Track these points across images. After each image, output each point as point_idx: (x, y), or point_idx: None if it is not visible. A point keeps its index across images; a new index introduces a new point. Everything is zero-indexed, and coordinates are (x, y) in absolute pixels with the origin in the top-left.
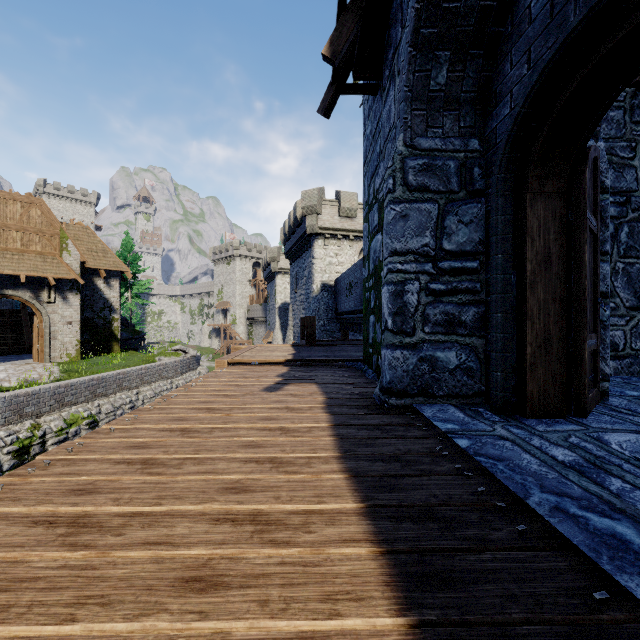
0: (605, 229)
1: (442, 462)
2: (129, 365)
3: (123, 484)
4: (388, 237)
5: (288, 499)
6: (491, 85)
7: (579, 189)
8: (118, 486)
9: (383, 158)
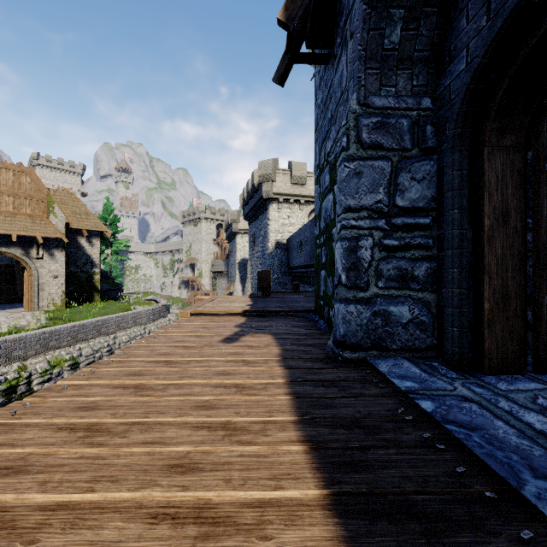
0: None
1: (407, 429)
2: (107, 313)
3: (57, 459)
4: (342, 194)
5: (240, 482)
6: (444, 43)
7: (538, 143)
8: (51, 462)
9: (334, 122)
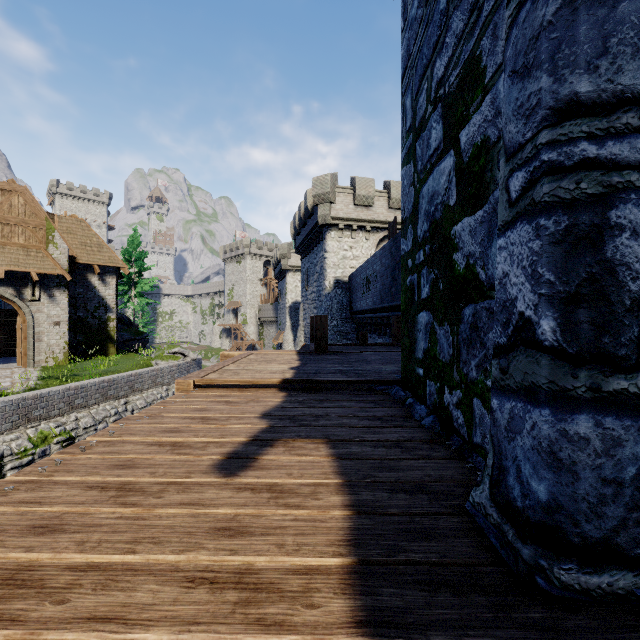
0: None
1: None
2: (120, 370)
3: None
4: (541, 71)
5: None
6: None
7: None
8: None
9: None
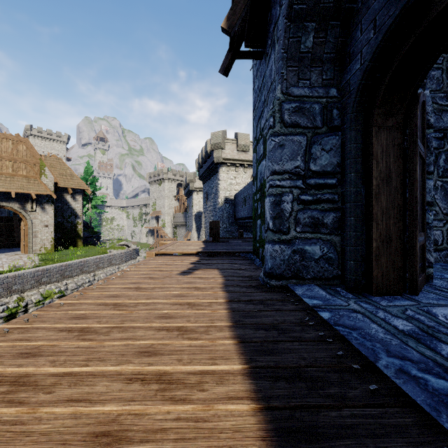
0: (430, 155)
1: (309, 330)
2: (88, 255)
3: (61, 348)
4: (269, 161)
5: (188, 361)
6: (346, 48)
7: (412, 124)
8: (57, 350)
9: (266, 105)
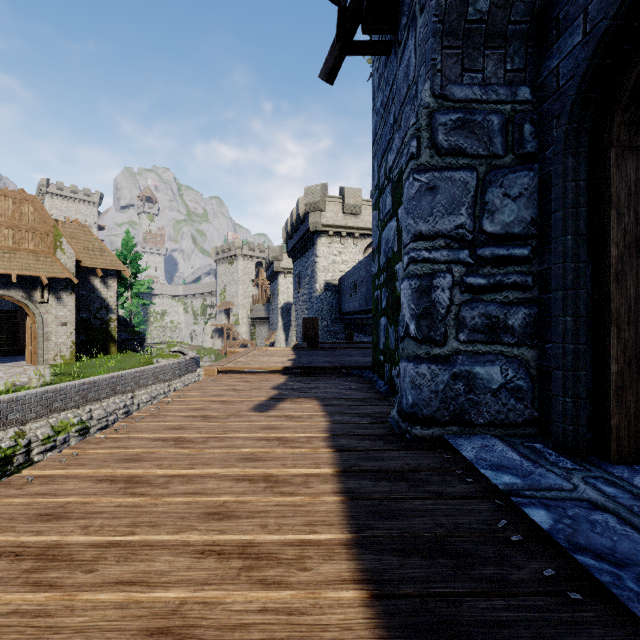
0: None
1: (516, 557)
2: (125, 367)
3: None
4: (410, 216)
5: None
6: (549, 12)
7: None
8: None
9: (398, 127)
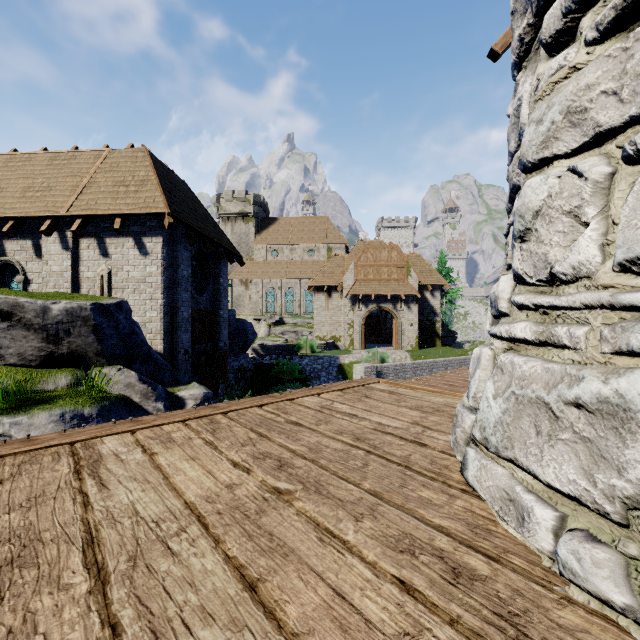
0: None
1: None
2: (450, 356)
3: None
4: None
5: None
6: None
7: None
8: None
9: None
